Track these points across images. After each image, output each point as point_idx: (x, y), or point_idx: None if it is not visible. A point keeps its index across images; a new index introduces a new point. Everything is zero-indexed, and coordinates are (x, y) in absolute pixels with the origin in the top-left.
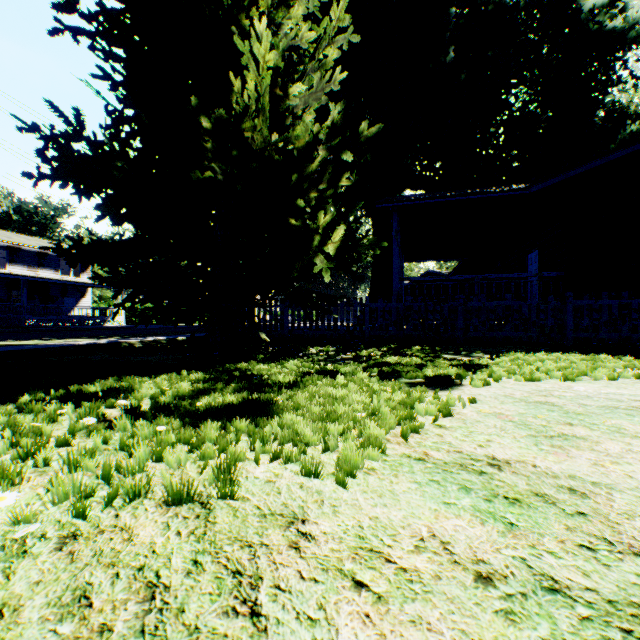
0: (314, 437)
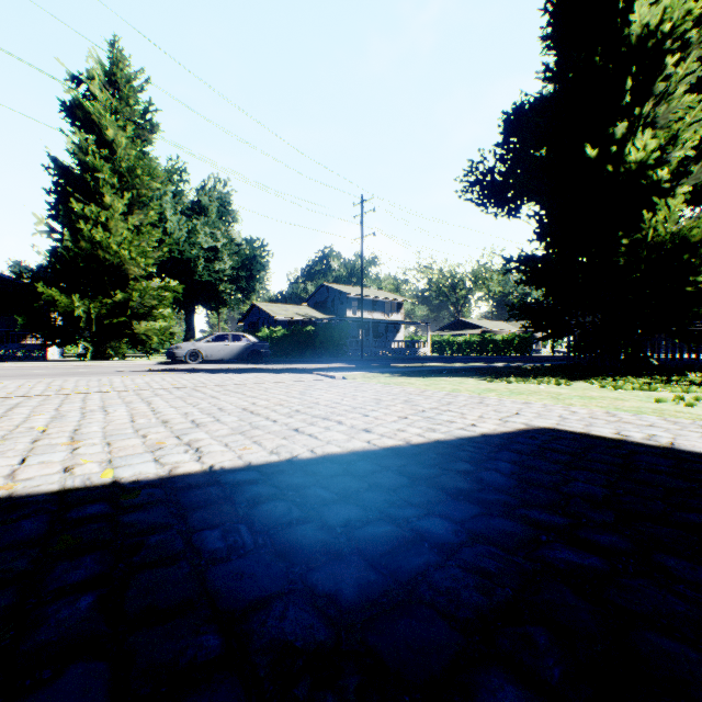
0: None
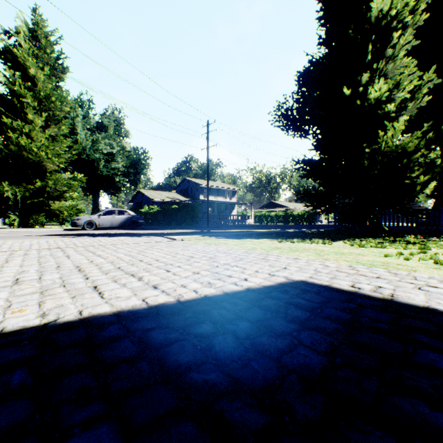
0: (442, 247)
